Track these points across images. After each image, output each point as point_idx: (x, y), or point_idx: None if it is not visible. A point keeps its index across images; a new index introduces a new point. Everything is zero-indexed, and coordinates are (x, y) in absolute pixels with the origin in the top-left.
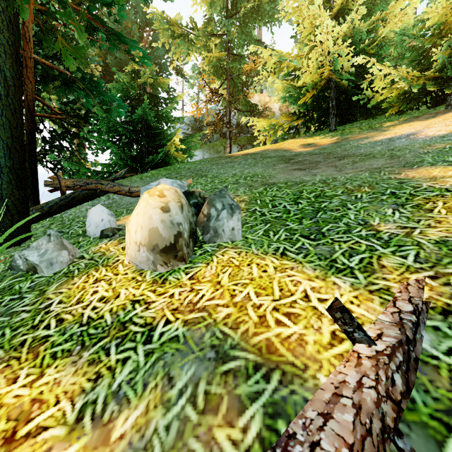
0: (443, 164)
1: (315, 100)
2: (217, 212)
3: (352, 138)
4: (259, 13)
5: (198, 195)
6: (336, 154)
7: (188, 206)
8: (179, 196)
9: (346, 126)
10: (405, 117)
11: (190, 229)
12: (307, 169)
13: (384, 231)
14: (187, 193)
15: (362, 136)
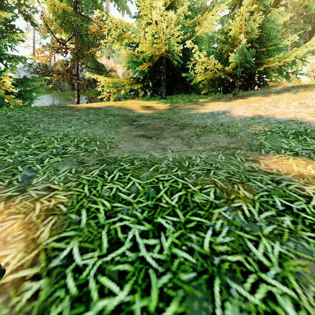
0: (287, 152)
1: (151, 71)
2: None
3: (181, 107)
4: None
5: None
6: (175, 121)
7: None
8: None
9: (172, 96)
10: (210, 97)
11: None
12: (153, 137)
13: None
14: None
15: (188, 107)
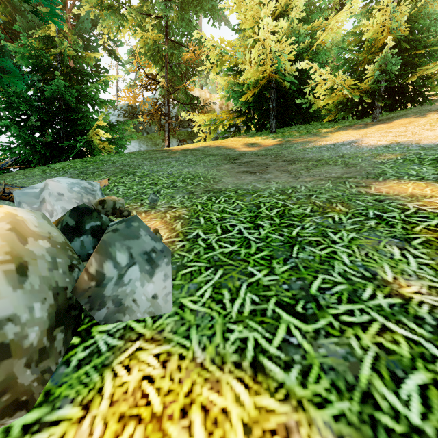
0: (410, 178)
1: (257, 99)
2: (117, 270)
3: (294, 140)
4: (200, 1)
5: (111, 206)
6: (284, 157)
7: (57, 252)
8: (16, 241)
9: (285, 129)
10: (338, 125)
11: (56, 308)
12: (257, 172)
13: (415, 298)
14: (80, 211)
15: (304, 140)
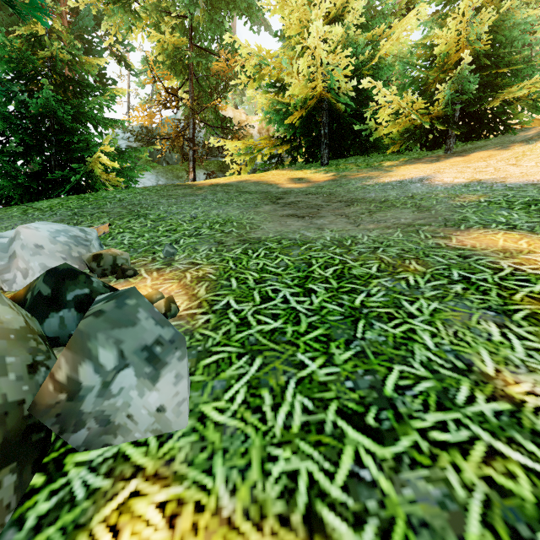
0: (499, 226)
1: (305, 123)
2: (100, 375)
3: (351, 176)
4: None
5: (110, 262)
6: (340, 196)
7: (8, 346)
8: None
9: (340, 161)
10: (404, 158)
11: (2, 436)
12: (307, 216)
13: (529, 403)
14: (59, 274)
15: (364, 175)
